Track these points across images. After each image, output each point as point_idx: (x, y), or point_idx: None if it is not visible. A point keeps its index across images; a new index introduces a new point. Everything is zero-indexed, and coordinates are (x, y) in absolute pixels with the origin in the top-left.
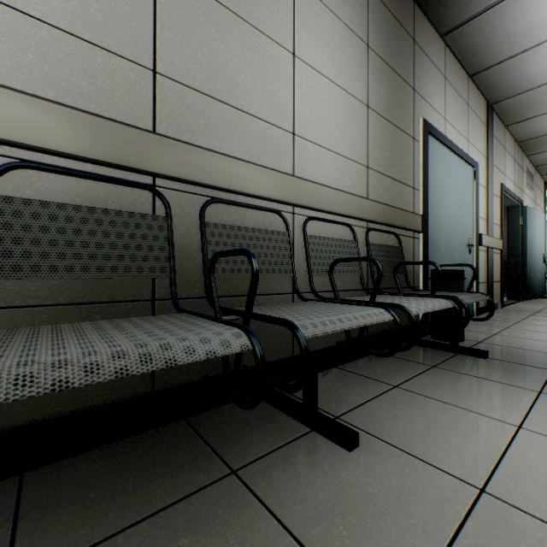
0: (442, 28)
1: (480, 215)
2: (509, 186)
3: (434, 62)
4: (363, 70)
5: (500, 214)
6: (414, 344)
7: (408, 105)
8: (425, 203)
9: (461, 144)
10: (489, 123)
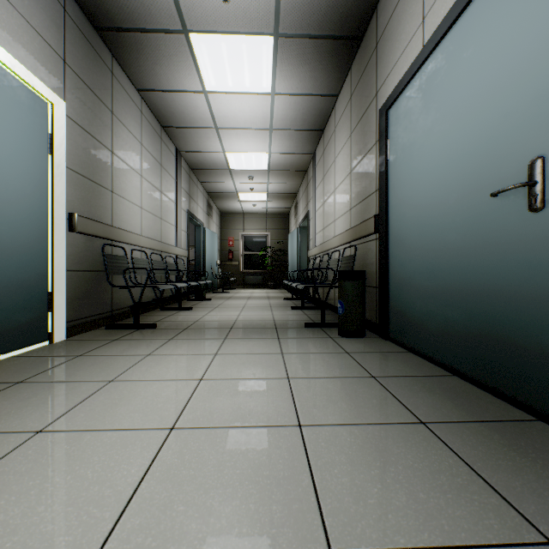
0: None
1: None
2: None
3: None
4: (349, 153)
5: None
6: None
7: (372, 121)
8: (382, 198)
9: None
10: None
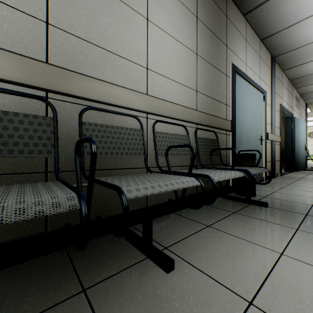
0: (244, 10)
1: (268, 122)
2: (285, 105)
3: (239, 30)
4: (194, 32)
5: (279, 122)
6: (225, 198)
7: (222, 55)
8: (233, 114)
9: (256, 79)
10: (273, 68)
